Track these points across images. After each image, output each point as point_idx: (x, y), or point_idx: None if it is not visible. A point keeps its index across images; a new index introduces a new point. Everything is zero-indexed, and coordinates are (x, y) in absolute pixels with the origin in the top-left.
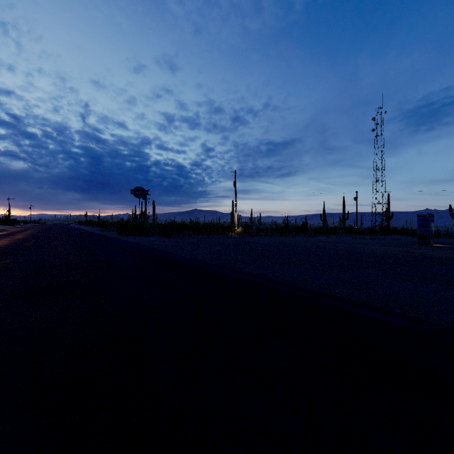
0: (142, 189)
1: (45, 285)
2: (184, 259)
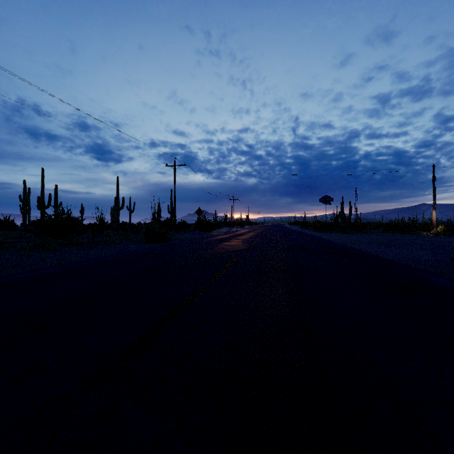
0: (328, 197)
1: (271, 241)
2: (325, 240)
